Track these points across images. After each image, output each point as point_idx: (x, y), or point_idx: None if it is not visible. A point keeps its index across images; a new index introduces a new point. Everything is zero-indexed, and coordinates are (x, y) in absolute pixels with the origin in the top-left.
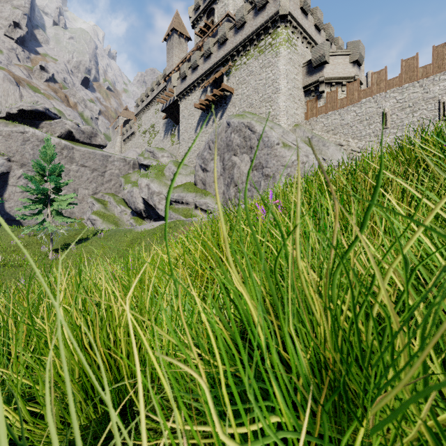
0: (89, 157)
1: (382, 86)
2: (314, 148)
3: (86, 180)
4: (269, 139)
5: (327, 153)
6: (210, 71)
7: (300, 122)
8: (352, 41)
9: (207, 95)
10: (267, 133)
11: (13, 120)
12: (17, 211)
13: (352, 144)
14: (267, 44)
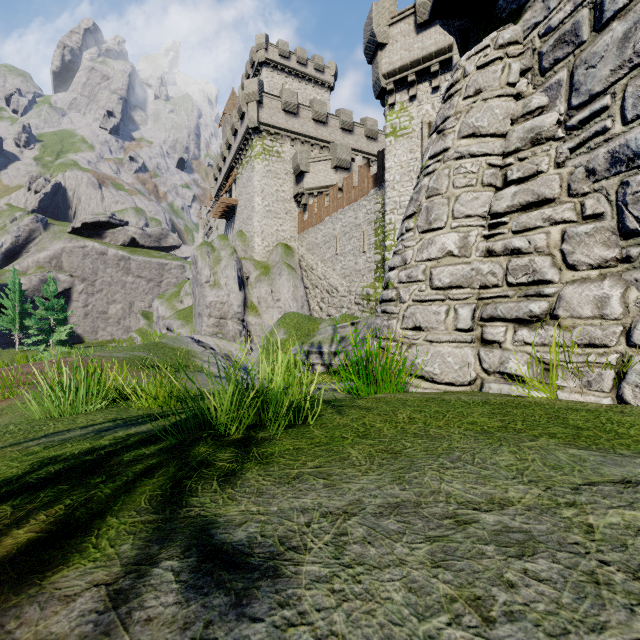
0: (145, 267)
1: (335, 205)
2: (271, 276)
3: (142, 292)
4: (200, 277)
5: (277, 284)
6: (226, 176)
7: (289, 239)
8: (332, 143)
9: (216, 207)
10: (202, 270)
11: (80, 234)
12: (79, 326)
13: (319, 269)
14: (249, 156)
